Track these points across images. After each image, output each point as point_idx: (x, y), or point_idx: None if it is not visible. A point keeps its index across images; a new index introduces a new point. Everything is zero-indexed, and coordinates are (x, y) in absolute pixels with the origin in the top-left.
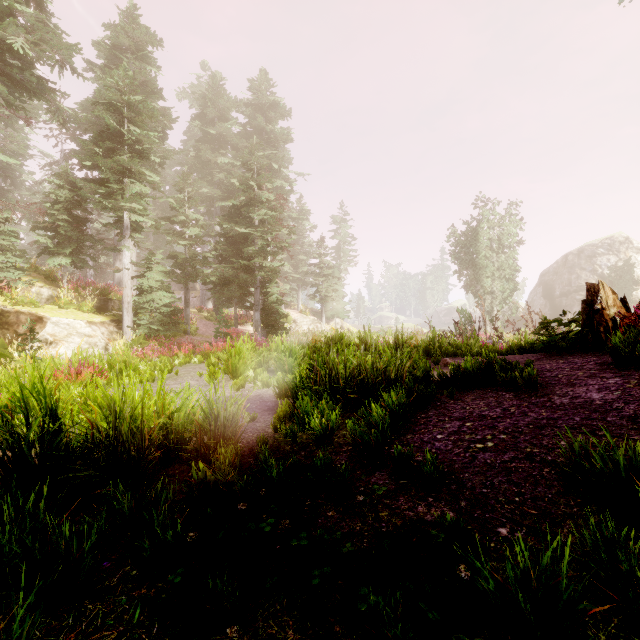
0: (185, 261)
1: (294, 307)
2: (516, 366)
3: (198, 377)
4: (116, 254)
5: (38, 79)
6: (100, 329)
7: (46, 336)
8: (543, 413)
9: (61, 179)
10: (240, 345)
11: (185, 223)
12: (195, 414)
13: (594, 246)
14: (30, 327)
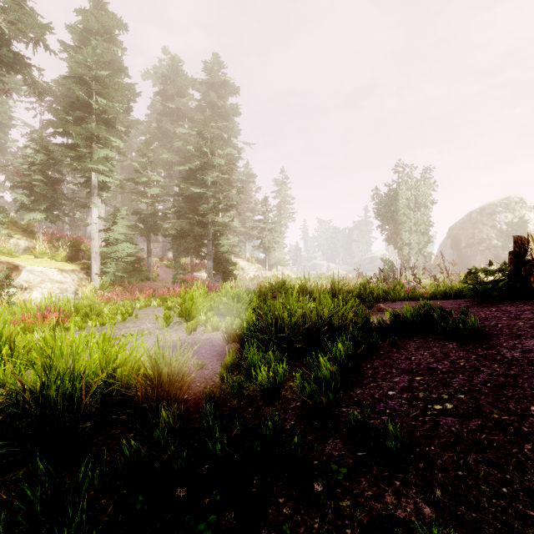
0: (147, 217)
1: (242, 256)
2: (451, 314)
3: (155, 320)
4: (88, 211)
5: (15, 55)
6: (71, 276)
7: (21, 282)
8: (497, 368)
9: (37, 144)
10: (194, 291)
11: (147, 184)
12: (140, 367)
13: (494, 205)
14: (6, 275)
